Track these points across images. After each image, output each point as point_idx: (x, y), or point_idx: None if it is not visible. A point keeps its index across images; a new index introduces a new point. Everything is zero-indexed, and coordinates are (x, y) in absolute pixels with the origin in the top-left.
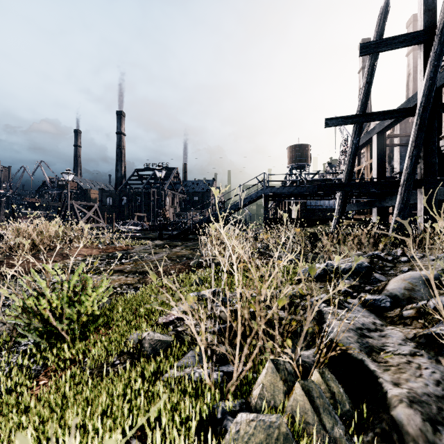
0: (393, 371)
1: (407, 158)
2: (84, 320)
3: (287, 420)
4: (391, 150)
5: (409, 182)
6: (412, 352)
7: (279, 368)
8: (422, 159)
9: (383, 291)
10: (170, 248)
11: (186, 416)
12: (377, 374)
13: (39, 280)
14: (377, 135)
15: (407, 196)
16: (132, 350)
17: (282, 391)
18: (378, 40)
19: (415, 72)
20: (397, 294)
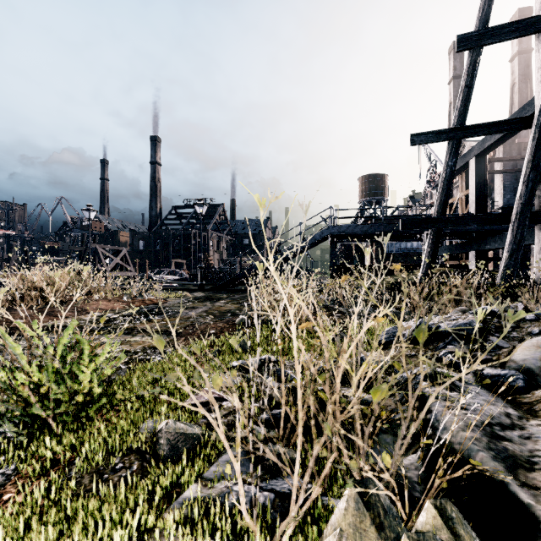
0: None
1: (521, 184)
2: (80, 400)
3: None
4: (492, 179)
5: (524, 215)
6: None
7: (369, 500)
8: None
9: (507, 362)
10: (212, 302)
11: None
12: (536, 512)
13: (12, 344)
14: (475, 159)
15: (521, 234)
16: (143, 447)
17: None
18: (481, 30)
19: (521, 81)
20: (531, 368)
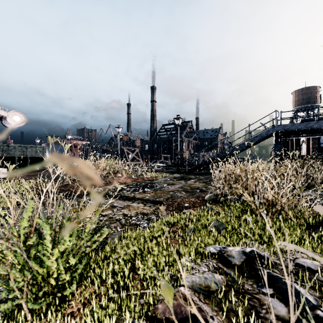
0: None
1: None
2: (53, 283)
3: None
4: None
5: None
6: None
7: None
8: None
9: None
10: (185, 180)
11: None
12: None
13: None
14: None
15: None
16: None
17: None
18: None
19: None
20: None
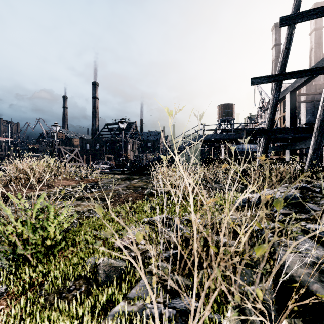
0: None
1: (320, 108)
2: (48, 243)
3: None
4: (298, 106)
5: (322, 127)
6: None
7: (246, 321)
8: None
9: (320, 220)
10: (129, 181)
11: None
12: None
13: (5, 208)
14: (289, 94)
15: (320, 139)
16: (88, 275)
17: None
18: (295, 13)
19: (316, 47)
20: None
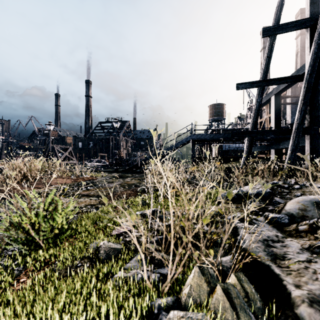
0: (294, 275)
1: (297, 112)
2: (56, 232)
3: (210, 316)
4: (284, 107)
5: (299, 129)
6: (308, 259)
7: (204, 272)
8: (309, 113)
9: (282, 210)
10: (123, 179)
11: (130, 310)
12: (281, 277)
13: (21, 202)
14: (274, 96)
15: (297, 140)
16: (91, 255)
17: (206, 291)
18: (276, 25)
19: (302, 51)
20: (293, 213)
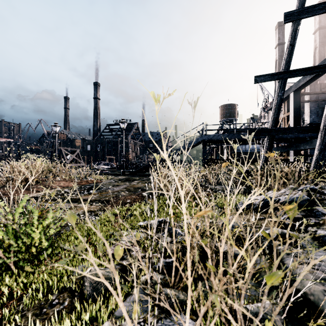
0: None
1: None
2: (33, 250)
3: None
4: (302, 106)
5: None
6: None
7: None
8: None
9: None
10: (129, 182)
11: None
12: None
13: None
14: (293, 93)
15: None
16: (73, 287)
17: None
18: (300, 9)
19: (320, 46)
20: None
